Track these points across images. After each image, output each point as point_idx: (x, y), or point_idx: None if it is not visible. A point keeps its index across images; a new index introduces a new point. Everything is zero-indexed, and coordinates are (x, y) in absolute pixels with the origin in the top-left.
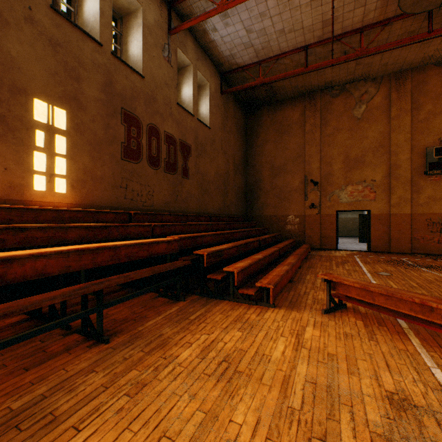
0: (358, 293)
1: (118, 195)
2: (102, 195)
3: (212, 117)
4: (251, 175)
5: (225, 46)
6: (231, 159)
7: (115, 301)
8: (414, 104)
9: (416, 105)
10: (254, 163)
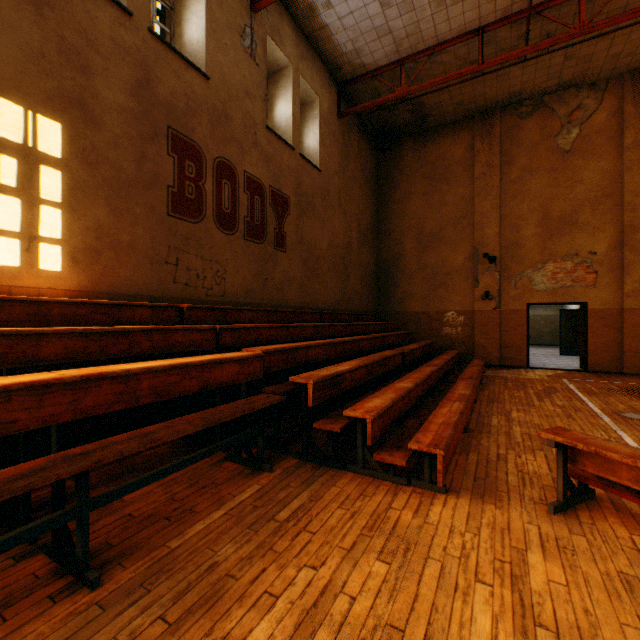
0: (638, 477)
1: (161, 277)
2: (132, 277)
3: (324, 154)
4: (386, 248)
5: (345, 35)
6: (355, 223)
7: (121, 489)
8: None
9: None
10: (390, 229)
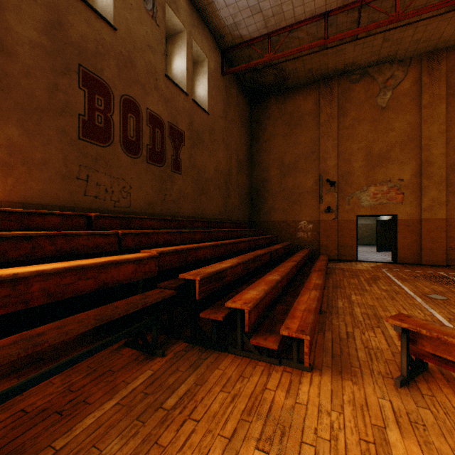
0: None
1: (73, 190)
2: (44, 189)
3: (211, 101)
4: (257, 175)
5: (227, 11)
6: (234, 155)
7: (0, 396)
8: (449, 90)
9: (453, 90)
10: (260, 160)
